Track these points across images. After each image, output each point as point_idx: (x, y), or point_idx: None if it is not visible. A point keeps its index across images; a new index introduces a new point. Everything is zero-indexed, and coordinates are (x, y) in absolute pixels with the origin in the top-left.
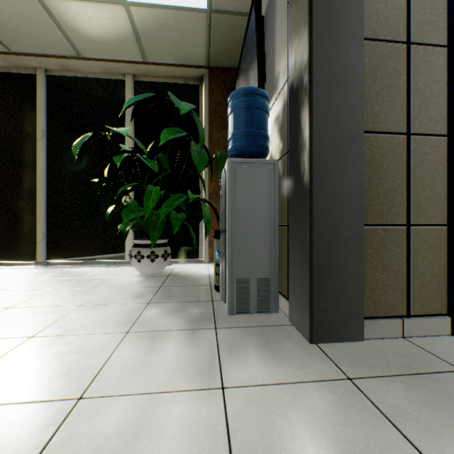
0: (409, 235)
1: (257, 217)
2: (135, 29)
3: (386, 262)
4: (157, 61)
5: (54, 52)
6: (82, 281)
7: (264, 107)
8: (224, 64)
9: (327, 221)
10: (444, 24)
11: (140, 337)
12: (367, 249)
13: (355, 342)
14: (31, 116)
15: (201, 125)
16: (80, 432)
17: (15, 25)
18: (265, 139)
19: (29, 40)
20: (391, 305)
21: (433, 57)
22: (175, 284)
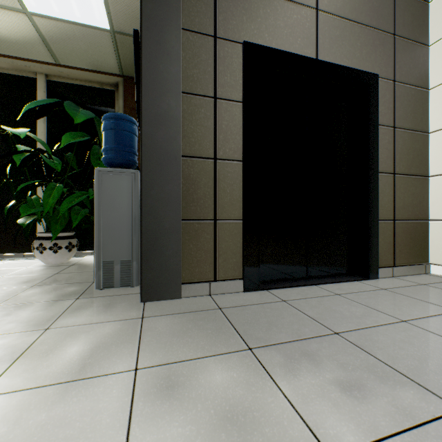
0: (216, 226)
1: (120, 213)
2: (42, 35)
3: (199, 245)
4: (71, 65)
5: None
6: None
7: (129, 129)
8: None
9: (153, 217)
10: (240, 87)
11: (5, 308)
12: (186, 236)
13: (173, 300)
14: None
15: None
16: None
17: None
18: (131, 153)
19: None
20: (203, 274)
21: (233, 109)
22: (73, 271)
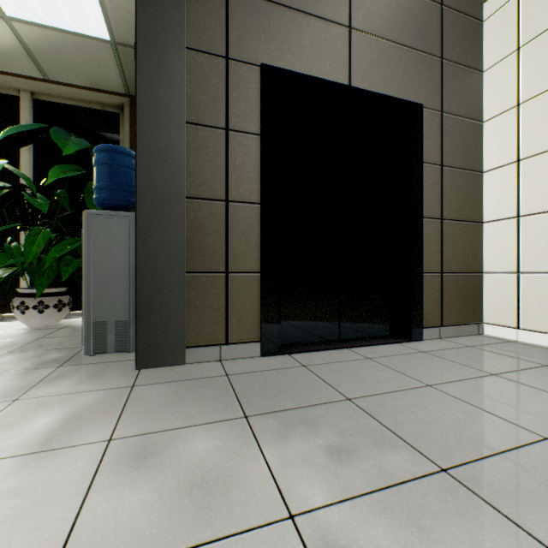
0: (228, 280)
1: (115, 265)
2: (25, 44)
3: (208, 301)
4: (63, 81)
5: None
6: None
7: (126, 164)
8: None
9: (151, 269)
10: (258, 117)
11: None
12: (191, 291)
13: (176, 366)
14: None
15: None
16: None
17: None
18: (129, 193)
19: None
20: (212, 336)
21: (248, 142)
22: (61, 335)
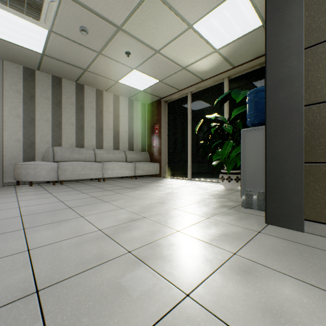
0: None
1: (257, 158)
2: (224, 57)
3: None
4: (240, 63)
5: (193, 83)
6: (198, 187)
7: (263, 96)
8: None
9: (275, 161)
10: None
11: (199, 204)
12: (310, 177)
13: (294, 231)
14: (186, 114)
15: None
16: (171, 212)
17: (179, 81)
18: None
19: (184, 83)
20: None
21: None
22: (236, 194)
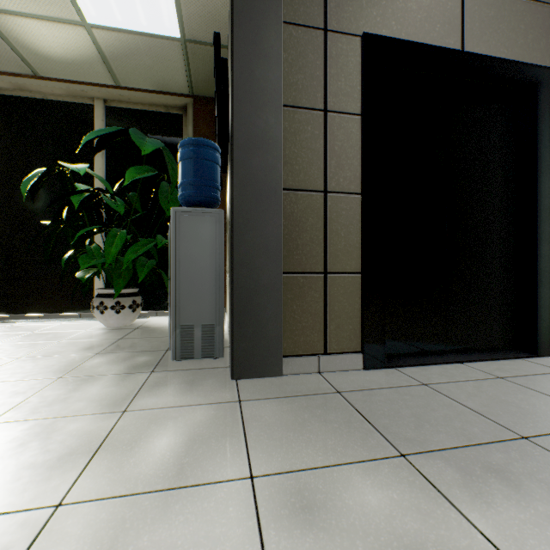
0: (327, 281)
1: (201, 265)
2: (102, 51)
3: (305, 306)
4: (132, 86)
5: (4, 69)
6: (32, 335)
7: (211, 157)
8: (210, 94)
9: (247, 269)
10: (358, 95)
11: (70, 381)
12: (288, 294)
13: (273, 378)
14: None
15: (174, 163)
16: None
17: None
18: (213, 188)
19: None
20: (310, 344)
21: (348, 124)
22: (139, 336)
